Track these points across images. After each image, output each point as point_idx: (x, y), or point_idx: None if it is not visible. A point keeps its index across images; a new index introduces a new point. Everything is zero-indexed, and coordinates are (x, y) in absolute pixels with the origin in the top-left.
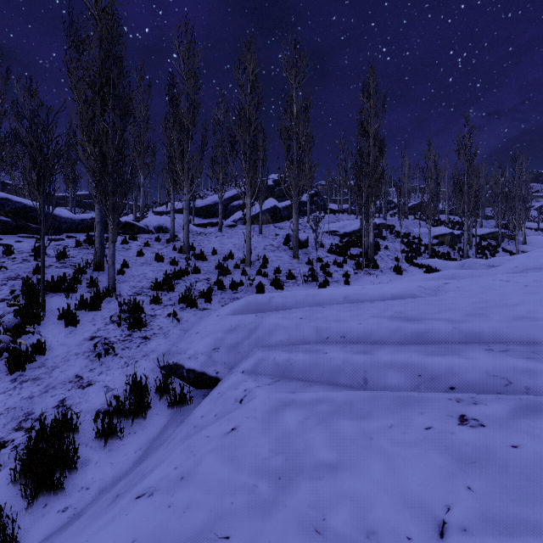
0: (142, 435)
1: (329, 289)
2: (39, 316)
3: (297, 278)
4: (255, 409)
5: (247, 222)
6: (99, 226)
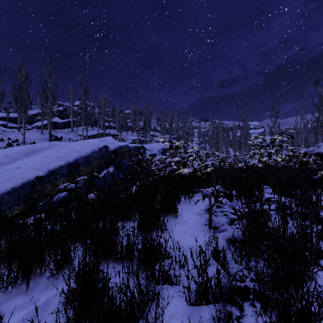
0: None
1: None
2: None
3: None
4: None
5: (23, 128)
6: None
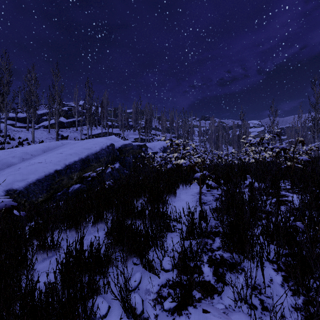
0: None
1: None
2: None
3: None
4: None
5: (32, 128)
6: None
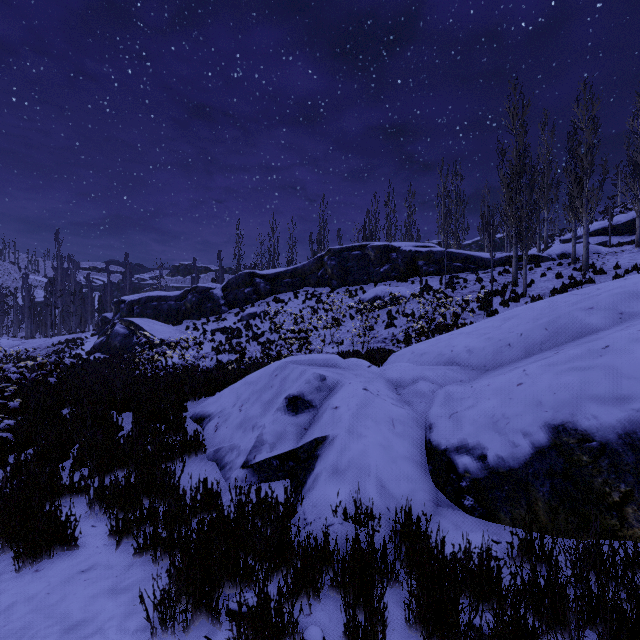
0: None
1: None
2: (491, 303)
3: None
4: None
5: None
6: (515, 259)
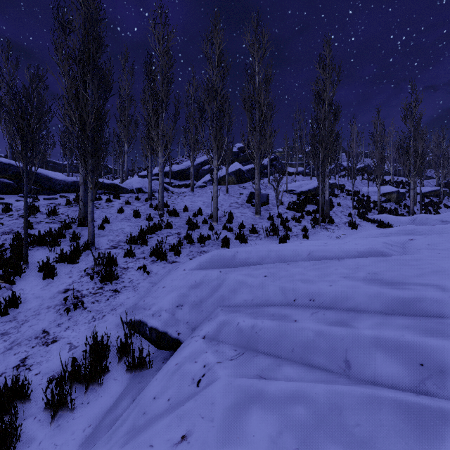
0: (95, 407)
1: (291, 245)
2: (20, 269)
3: (259, 232)
4: (213, 403)
5: (214, 182)
6: (83, 186)
